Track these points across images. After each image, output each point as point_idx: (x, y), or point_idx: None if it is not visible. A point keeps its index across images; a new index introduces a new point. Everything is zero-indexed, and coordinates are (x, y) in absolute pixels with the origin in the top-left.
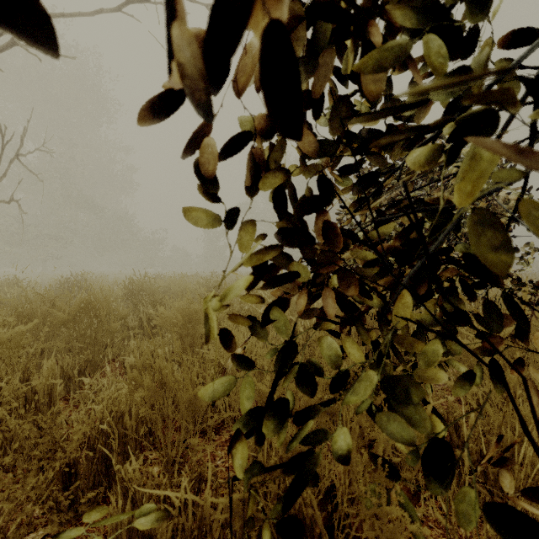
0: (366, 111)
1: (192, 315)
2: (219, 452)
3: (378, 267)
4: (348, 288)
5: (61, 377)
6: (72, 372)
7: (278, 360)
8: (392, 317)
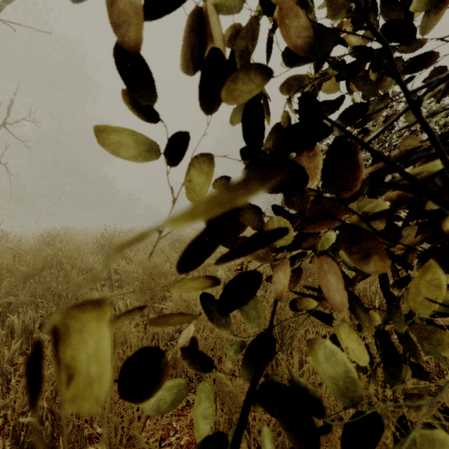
0: (350, 30)
1: (153, 269)
2: (174, 424)
3: (382, 223)
4: (364, 258)
5: (23, 331)
6: (33, 326)
7: (244, 362)
8: (410, 297)
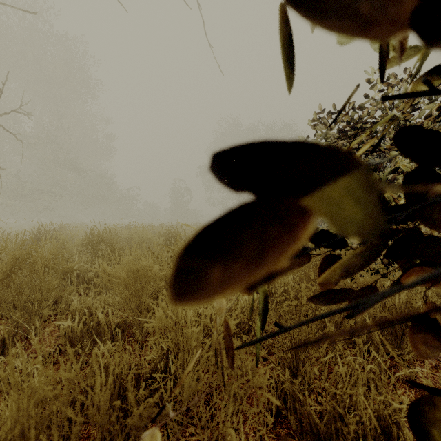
0: None
1: (139, 272)
2: None
3: None
4: None
5: None
6: None
7: None
8: None
